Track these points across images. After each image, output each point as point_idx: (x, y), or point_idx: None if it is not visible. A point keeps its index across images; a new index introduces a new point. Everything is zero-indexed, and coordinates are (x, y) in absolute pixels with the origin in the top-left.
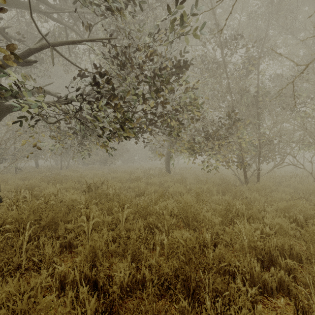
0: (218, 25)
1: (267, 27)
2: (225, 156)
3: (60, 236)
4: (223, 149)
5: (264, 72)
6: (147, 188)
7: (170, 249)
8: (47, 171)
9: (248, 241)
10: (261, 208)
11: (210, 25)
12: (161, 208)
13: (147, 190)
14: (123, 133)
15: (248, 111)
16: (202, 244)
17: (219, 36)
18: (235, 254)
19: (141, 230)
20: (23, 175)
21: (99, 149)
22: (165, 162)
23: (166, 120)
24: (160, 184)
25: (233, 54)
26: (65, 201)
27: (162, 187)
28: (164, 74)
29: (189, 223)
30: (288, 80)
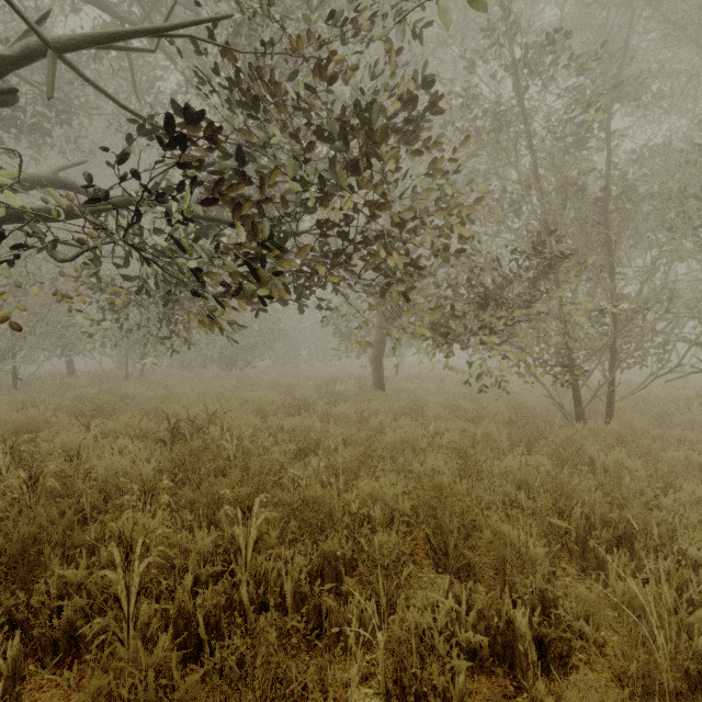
0: (510, 13)
1: (631, 23)
2: (525, 348)
3: (38, 609)
4: (521, 331)
5: (623, 136)
6: (328, 431)
7: (394, 666)
8: (88, 385)
9: (674, 654)
10: (653, 502)
11: (484, 23)
12: (363, 500)
13: (326, 438)
14: (260, 286)
15: (583, 235)
16: (499, 639)
17: (511, 42)
18: (624, 695)
19: (302, 582)
20: (25, 396)
21: (217, 333)
22: (372, 362)
23: (375, 254)
24: (359, 418)
25: (547, 87)
26: (95, 475)
27: (364, 426)
28: (372, 117)
29: (448, 549)
30: (686, 156)
